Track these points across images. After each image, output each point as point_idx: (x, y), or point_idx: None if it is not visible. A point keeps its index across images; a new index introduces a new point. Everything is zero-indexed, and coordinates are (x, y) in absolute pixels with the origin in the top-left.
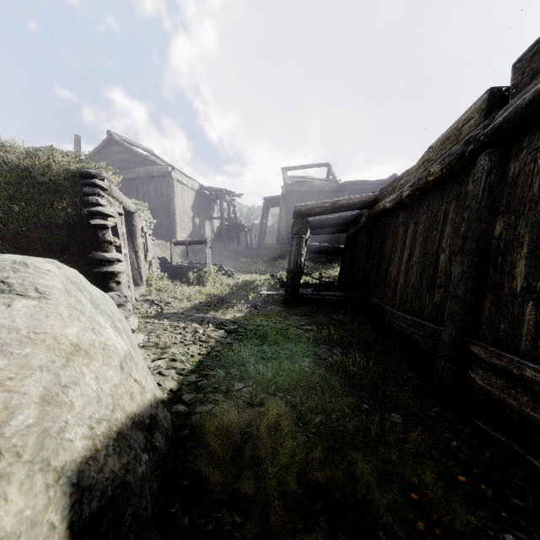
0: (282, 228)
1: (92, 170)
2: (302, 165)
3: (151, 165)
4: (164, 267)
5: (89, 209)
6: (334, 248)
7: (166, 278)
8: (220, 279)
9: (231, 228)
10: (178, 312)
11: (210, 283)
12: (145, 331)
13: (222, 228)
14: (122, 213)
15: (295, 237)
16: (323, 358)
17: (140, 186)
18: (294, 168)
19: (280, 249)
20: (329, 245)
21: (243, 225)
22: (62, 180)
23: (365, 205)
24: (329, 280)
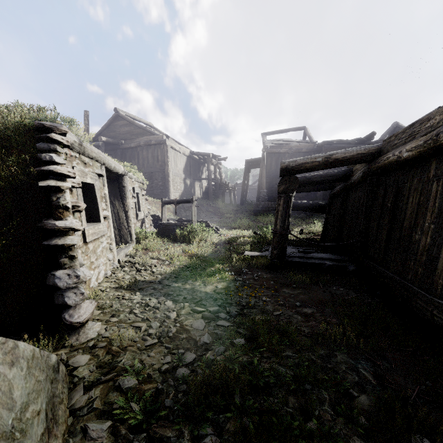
0: (262, 186)
1: (48, 122)
2: (280, 130)
3: (149, 135)
4: (156, 223)
5: (39, 168)
6: (315, 205)
7: (155, 236)
8: (205, 237)
9: (217, 187)
10: (155, 280)
11: (195, 241)
12: (108, 313)
13: (209, 187)
14: (102, 175)
15: (282, 196)
16: (359, 407)
17: (140, 153)
18: (273, 133)
19: (261, 205)
20: (310, 202)
21: (227, 185)
22: (13, 136)
23: (365, 158)
24: (311, 236)
